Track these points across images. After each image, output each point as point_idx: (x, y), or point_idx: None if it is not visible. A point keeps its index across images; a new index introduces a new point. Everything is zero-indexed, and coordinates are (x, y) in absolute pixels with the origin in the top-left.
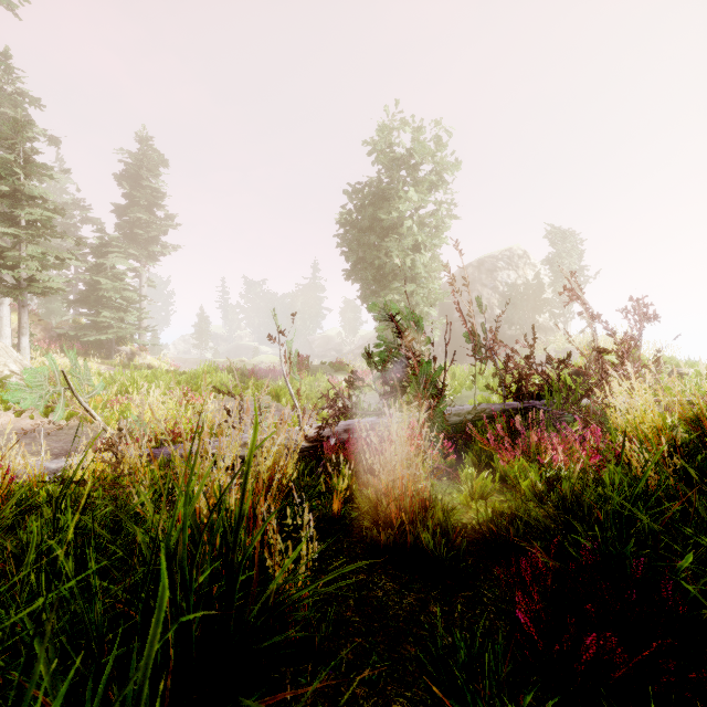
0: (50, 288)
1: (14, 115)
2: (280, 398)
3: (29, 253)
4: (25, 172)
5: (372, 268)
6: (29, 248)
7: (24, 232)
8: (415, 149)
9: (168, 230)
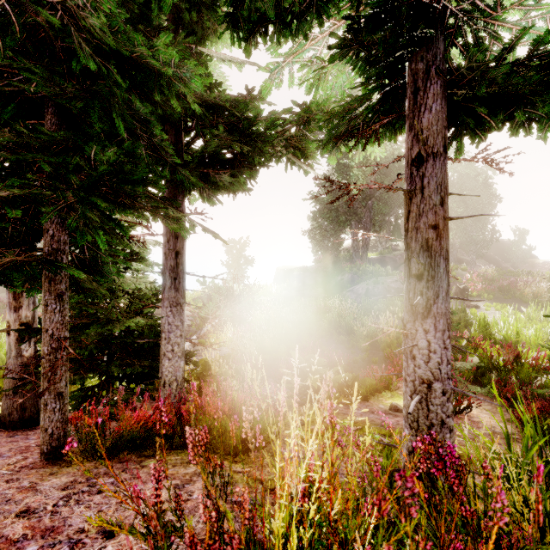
0: None
1: None
2: None
3: None
4: None
5: None
6: None
7: None
8: None
9: None
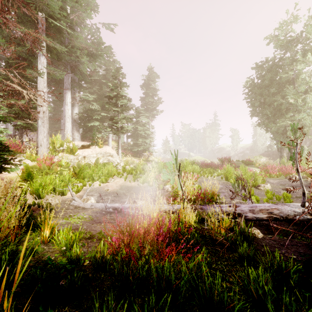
0: (127, 130)
1: (112, 69)
2: (227, 178)
3: (121, 117)
4: (120, 86)
5: (270, 108)
6: (121, 115)
7: (119, 109)
8: (308, 30)
9: (159, 104)
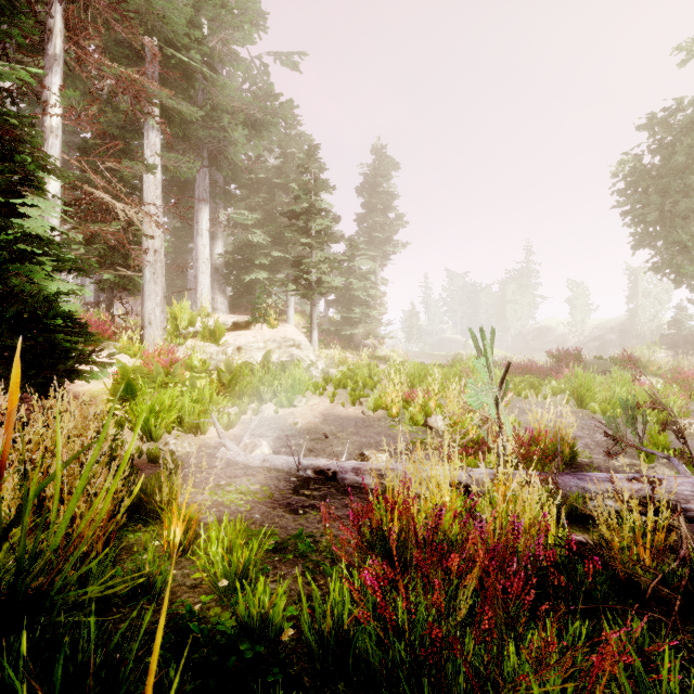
0: (332, 288)
1: (296, 153)
2: (582, 402)
3: (318, 259)
4: (316, 190)
5: (690, 224)
6: (318, 254)
7: (314, 241)
8: None
9: (398, 229)
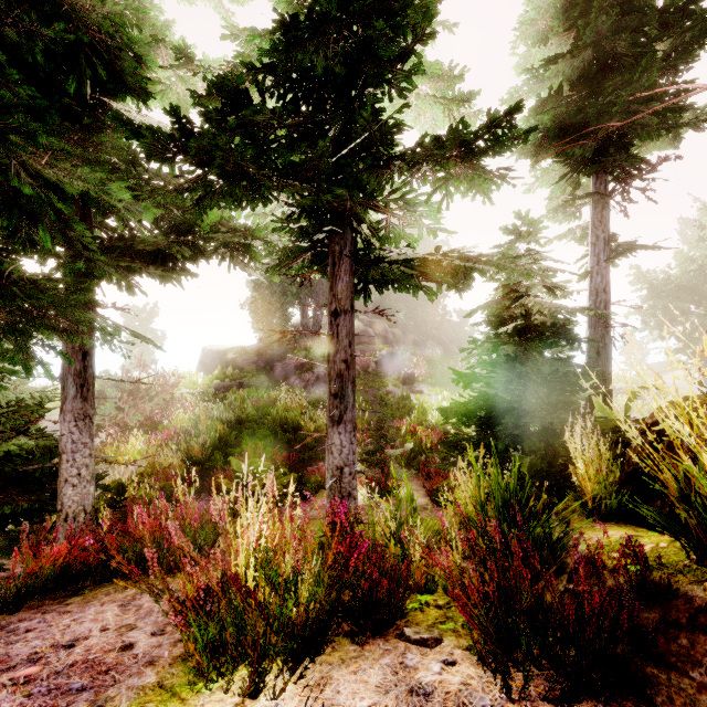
0: None
1: None
2: None
3: None
4: None
5: None
6: None
7: None
8: None
9: None
